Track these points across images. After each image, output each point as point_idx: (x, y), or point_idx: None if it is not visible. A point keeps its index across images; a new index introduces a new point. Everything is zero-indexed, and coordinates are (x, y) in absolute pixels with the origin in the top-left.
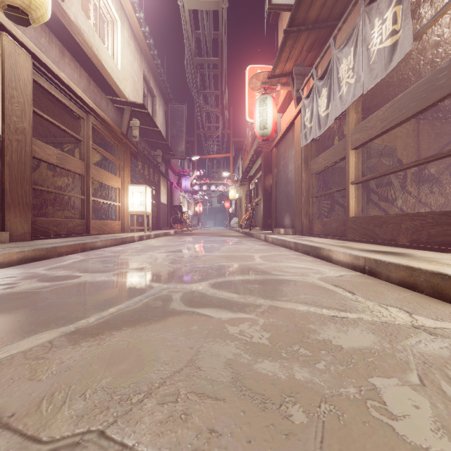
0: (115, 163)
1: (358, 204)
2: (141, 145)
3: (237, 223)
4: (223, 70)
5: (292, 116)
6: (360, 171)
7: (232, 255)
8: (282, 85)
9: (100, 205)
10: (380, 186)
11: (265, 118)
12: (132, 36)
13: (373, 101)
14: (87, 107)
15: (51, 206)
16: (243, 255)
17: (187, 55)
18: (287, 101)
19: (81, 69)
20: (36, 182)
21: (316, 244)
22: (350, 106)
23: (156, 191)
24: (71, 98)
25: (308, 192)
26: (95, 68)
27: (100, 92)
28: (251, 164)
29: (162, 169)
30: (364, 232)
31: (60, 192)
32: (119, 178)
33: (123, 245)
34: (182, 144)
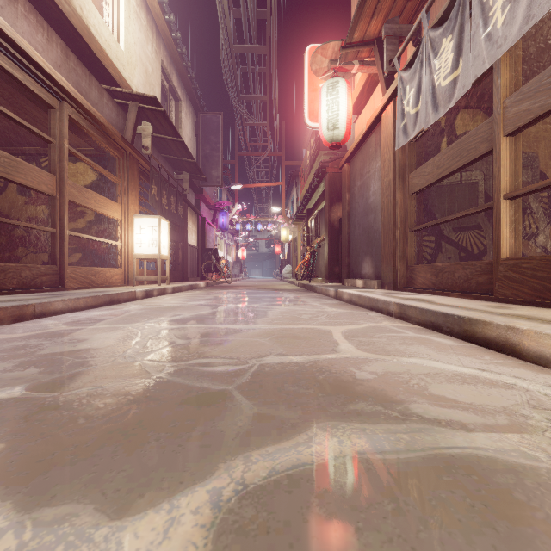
0: (115, 183)
1: (516, 236)
2: (157, 161)
3: (291, 273)
4: (272, 62)
5: (378, 107)
6: (483, 191)
7: (288, 330)
8: (360, 64)
9: (94, 245)
10: None
11: (335, 113)
12: (142, 7)
13: None
14: (57, 88)
15: (23, 247)
16: (310, 330)
17: (223, 40)
18: (366, 94)
19: (50, 30)
20: (0, 212)
21: (455, 311)
22: (503, 57)
23: (180, 228)
24: (26, 68)
25: (405, 222)
26: (77, 35)
27: (87, 75)
28: (310, 192)
29: (191, 200)
30: (544, 287)
31: (5, 220)
32: (120, 206)
33: (111, 306)
34: (217, 166)
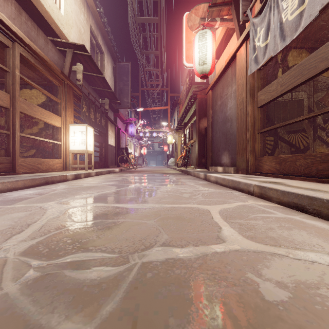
0: (57, 103)
1: None
2: (86, 90)
3: (174, 162)
4: (161, 29)
5: (234, 48)
6: (307, 105)
7: (173, 210)
8: (221, 21)
9: (43, 144)
10: (328, 121)
11: (204, 53)
12: None
13: (328, 24)
14: (9, 32)
15: None
16: (191, 210)
17: (130, 13)
18: (223, 44)
19: None
20: None
21: (321, 195)
22: None
23: (103, 134)
24: None
25: (254, 126)
26: None
27: (36, 28)
28: (186, 112)
29: (111, 116)
30: None
31: None
32: (60, 117)
33: (45, 186)
34: (127, 95)
